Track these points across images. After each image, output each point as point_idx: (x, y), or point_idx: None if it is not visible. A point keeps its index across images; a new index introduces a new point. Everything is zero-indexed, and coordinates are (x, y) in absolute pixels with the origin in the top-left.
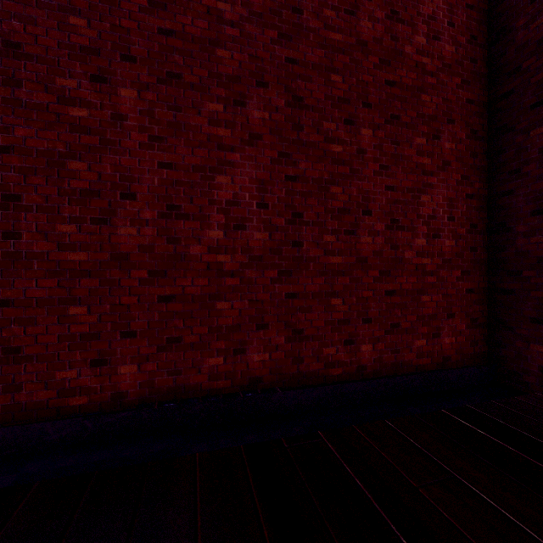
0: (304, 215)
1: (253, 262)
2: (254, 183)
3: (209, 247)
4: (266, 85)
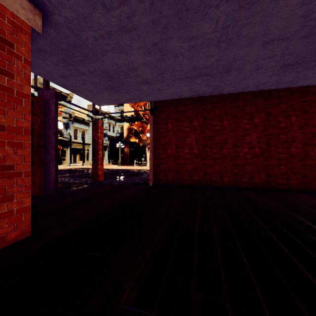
0: (271, 144)
1: (255, 156)
2: (256, 137)
3: (244, 153)
4: (259, 112)
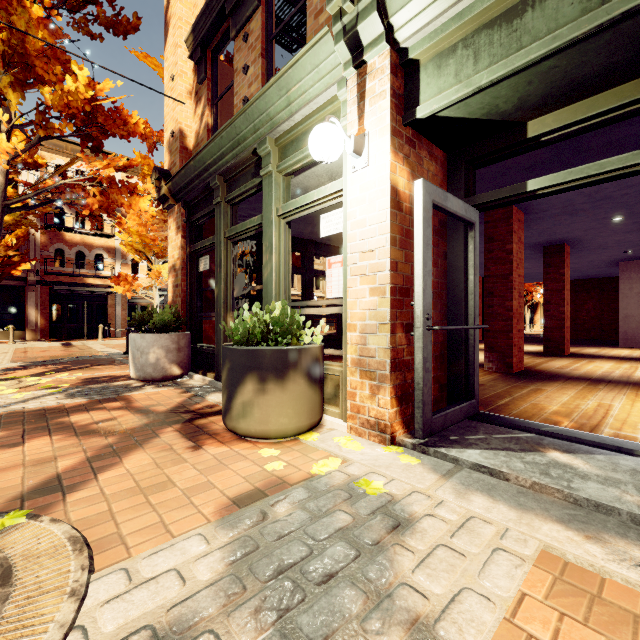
0: None
1: None
2: None
3: None
4: None
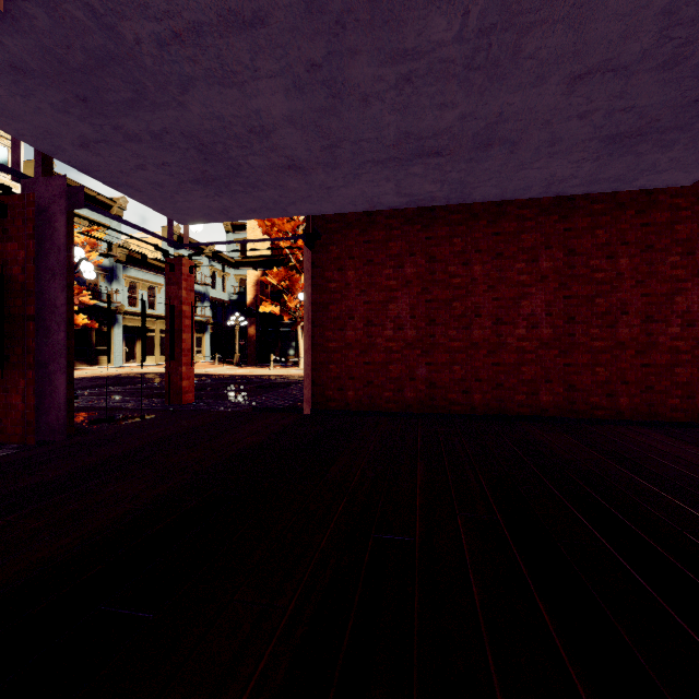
0: (576, 318)
1: (542, 346)
2: (543, 303)
3: (517, 338)
4: (551, 247)
